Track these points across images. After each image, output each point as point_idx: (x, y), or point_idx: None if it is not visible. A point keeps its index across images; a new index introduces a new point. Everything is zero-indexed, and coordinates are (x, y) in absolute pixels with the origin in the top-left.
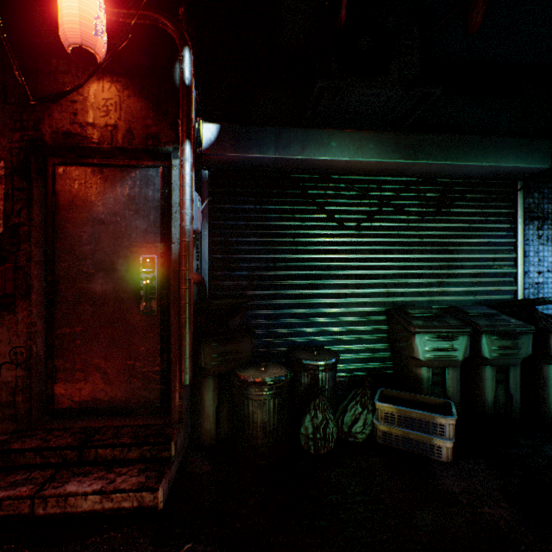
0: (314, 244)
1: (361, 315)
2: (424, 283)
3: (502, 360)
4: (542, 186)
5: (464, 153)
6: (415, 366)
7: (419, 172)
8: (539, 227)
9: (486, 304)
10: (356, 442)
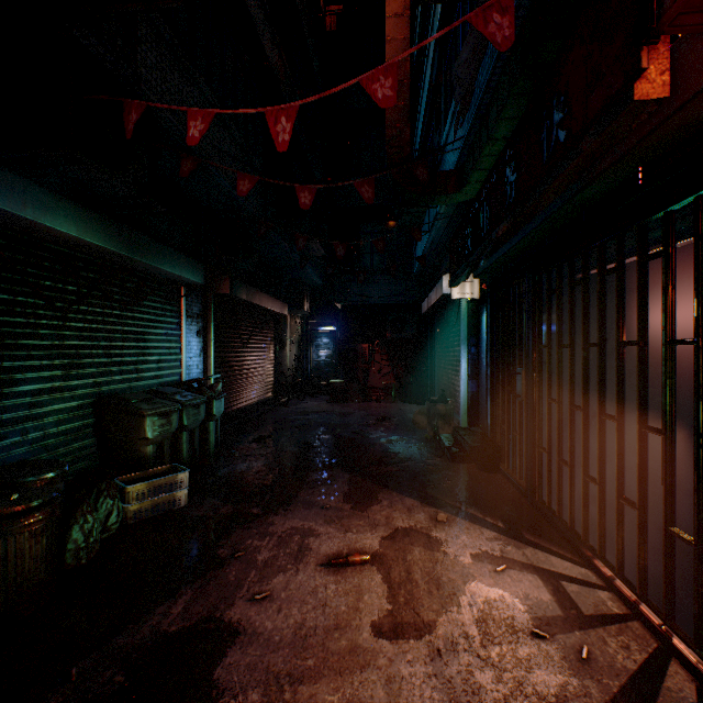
0: (9, 325)
1: (69, 411)
2: (126, 370)
3: (194, 425)
4: (192, 293)
5: (165, 259)
6: (144, 446)
7: (127, 263)
8: (191, 323)
9: (167, 385)
10: (111, 535)
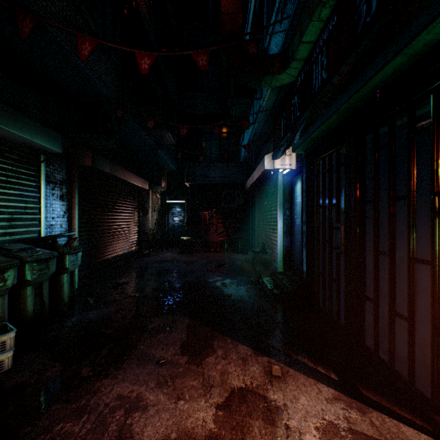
0: None
1: None
2: None
3: (40, 279)
4: (55, 162)
5: (8, 120)
6: None
7: None
8: (54, 188)
9: (21, 241)
10: None
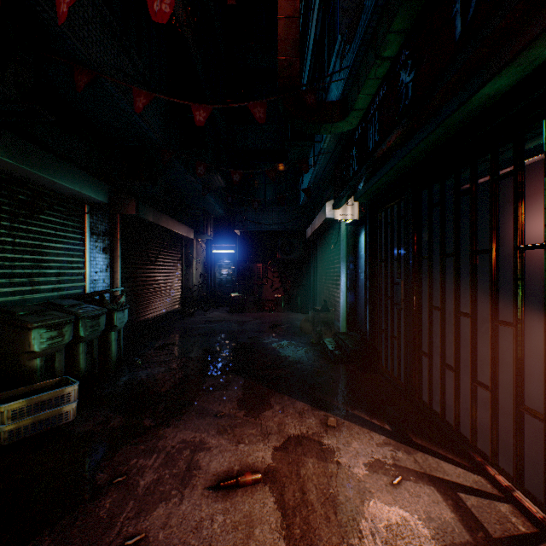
0: None
1: None
2: (18, 282)
3: (92, 336)
4: (98, 212)
5: (61, 173)
6: (30, 359)
7: (17, 173)
8: (97, 240)
9: (68, 297)
10: None
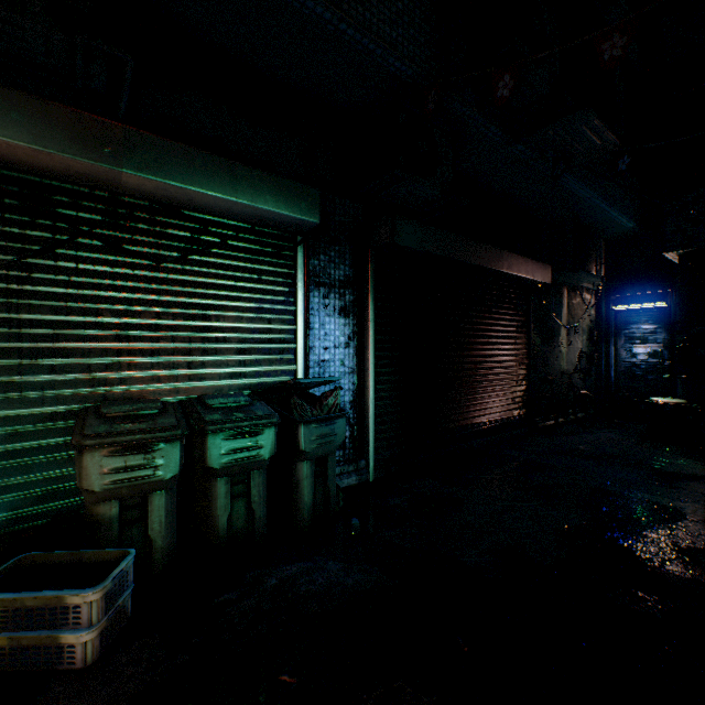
0: None
1: (35, 421)
2: (165, 363)
3: (238, 468)
4: (329, 248)
5: (205, 176)
6: (92, 501)
7: (147, 192)
8: (326, 295)
9: (259, 388)
10: None
